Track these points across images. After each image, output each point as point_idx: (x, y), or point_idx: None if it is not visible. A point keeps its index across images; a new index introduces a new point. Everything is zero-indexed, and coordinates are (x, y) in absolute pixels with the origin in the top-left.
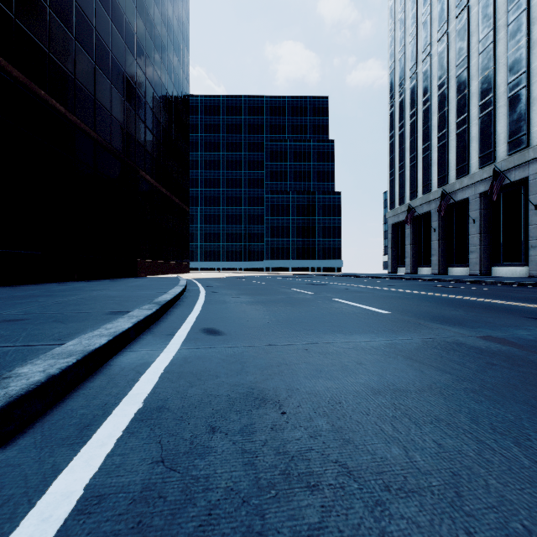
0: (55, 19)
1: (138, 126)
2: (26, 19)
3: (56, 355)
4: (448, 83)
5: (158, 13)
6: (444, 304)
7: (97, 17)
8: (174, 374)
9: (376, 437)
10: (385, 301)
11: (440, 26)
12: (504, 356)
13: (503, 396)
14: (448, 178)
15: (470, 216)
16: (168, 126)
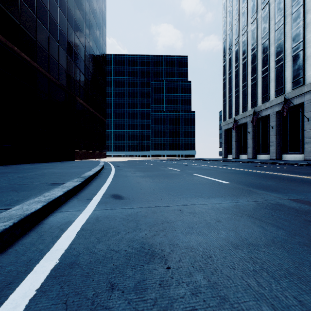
0: (24, 4)
1: (75, 70)
2: (5, 3)
3: None
4: (257, 48)
5: (87, 4)
6: (261, 177)
7: (50, 4)
8: (87, 231)
9: (246, 294)
10: (225, 175)
11: (252, 14)
12: None
13: None
14: (257, 103)
15: (270, 125)
16: (93, 71)
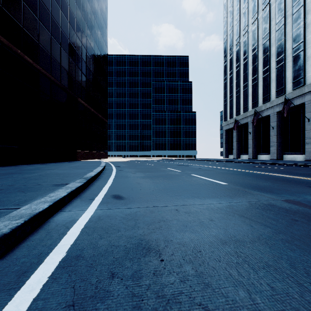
0: (27, 8)
1: (77, 72)
2: (9, 7)
3: (11, 217)
4: (258, 48)
5: (89, 6)
6: (258, 178)
7: (52, 7)
8: (90, 229)
9: (227, 281)
10: (223, 176)
11: (253, 15)
12: (302, 214)
13: (307, 245)
14: (258, 103)
15: (270, 125)
16: (95, 72)
